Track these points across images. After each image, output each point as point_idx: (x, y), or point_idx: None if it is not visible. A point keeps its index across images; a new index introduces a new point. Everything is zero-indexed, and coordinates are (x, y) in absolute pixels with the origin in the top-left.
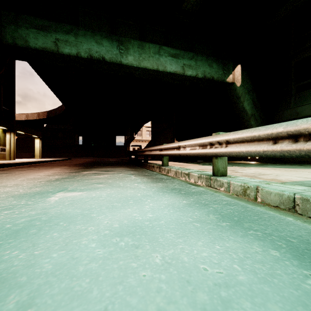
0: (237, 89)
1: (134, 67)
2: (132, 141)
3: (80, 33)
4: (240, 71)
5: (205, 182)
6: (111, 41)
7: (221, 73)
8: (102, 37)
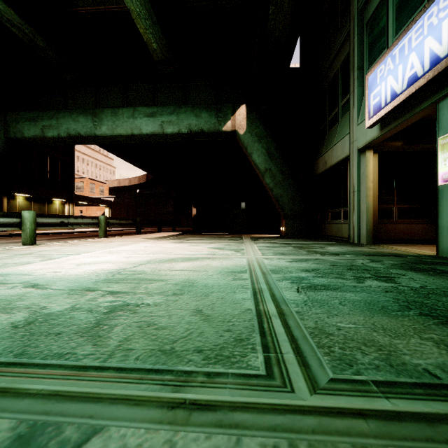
0: (241, 138)
1: (110, 136)
2: None
3: (60, 116)
4: (245, 113)
5: None
6: (86, 116)
7: (214, 122)
8: (78, 114)
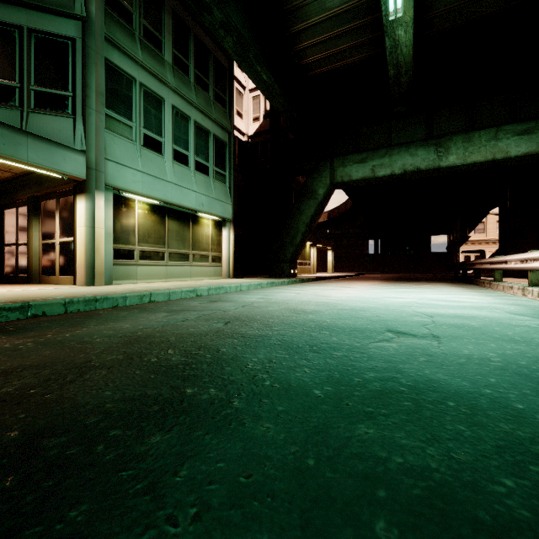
0: None
1: (457, 166)
2: (464, 244)
3: (394, 153)
4: None
5: (521, 292)
6: (426, 147)
7: None
8: (417, 148)
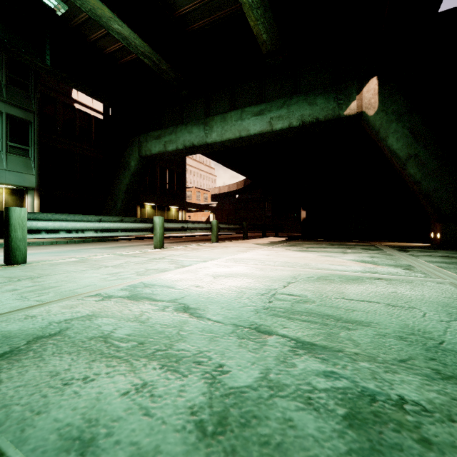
0: (370, 120)
1: (219, 142)
2: None
3: (178, 130)
4: (377, 87)
5: None
6: (198, 126)
7: (333, 107)
8: (192, 126)
